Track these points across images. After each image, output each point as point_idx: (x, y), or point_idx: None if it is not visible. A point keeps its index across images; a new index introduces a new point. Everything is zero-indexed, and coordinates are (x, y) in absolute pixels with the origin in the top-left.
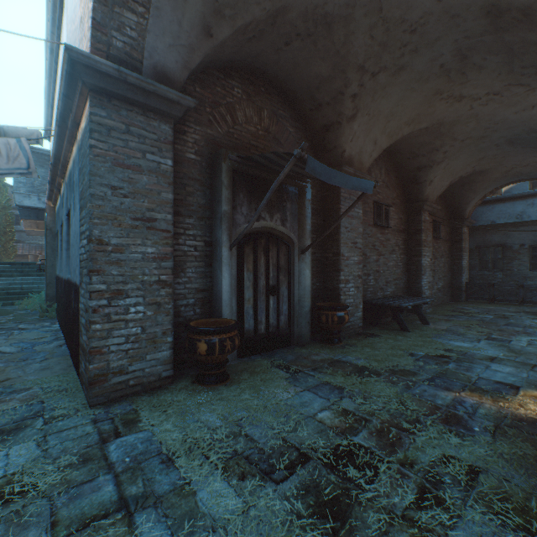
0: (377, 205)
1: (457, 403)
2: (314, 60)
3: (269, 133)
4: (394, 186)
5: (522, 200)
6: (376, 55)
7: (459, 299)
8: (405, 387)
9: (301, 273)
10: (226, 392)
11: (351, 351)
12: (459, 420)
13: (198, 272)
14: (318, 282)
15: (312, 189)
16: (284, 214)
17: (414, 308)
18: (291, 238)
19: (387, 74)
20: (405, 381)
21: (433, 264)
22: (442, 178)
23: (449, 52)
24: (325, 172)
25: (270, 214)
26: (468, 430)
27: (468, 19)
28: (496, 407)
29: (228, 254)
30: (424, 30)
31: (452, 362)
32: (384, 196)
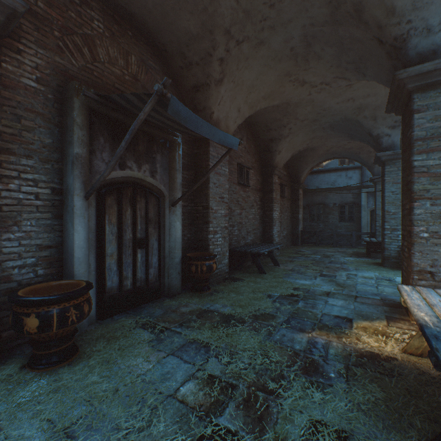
0: (240, 166)
1: (312, 345)
2: (183, 13)
3: (138, 81)
4: (253, 153)
5: (334, 172)
6: (241, 22)
7: (297, 244)
8: (267, 333)
9: (172, 225)
10: (67, 376)
11: (218, 299)
12: (317, 367)
13: (41, 225)
14: (189, 233)
15: (183, 145)
16: (153, 165)
17: (268, 253)
18: (161, 190)
19: (249, 45)
20: (267, 326)
21: (280, 217)
22: (287, 150)
23: (298, 36)
24: (191, 118)
25: (138, 164)
26: (326, 378)
27: (315, 6)
28: (341, 344)
29: (83, 204)
30: (281, 8)
31: (301, 301)
32: (246, 160)
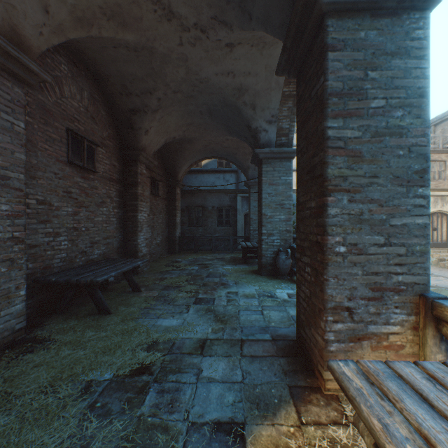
0: (74, 135)
1: None
2: None
3: None
4: (106, 124)
5: (214, 173)
6: None
7: (174, 252)
8: None
9: None
10: None
11: None
12: None
13: None
14: None
15: None
16: None
17: (125, 273)
18: None
19: None
20: None
21: (153, 220)
22: (159, 132)
23: None
24: None
25: None
26: None
27: None
28: None
29: None
30: None
31: (153, 386)
32: (89, 130)
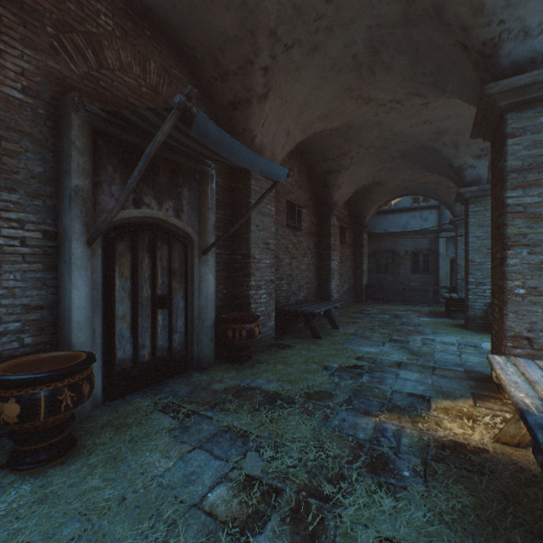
0: (290, 205)
1: (380, 433)
2: (216, 8)
3: (159, 95)
4: (307, 188)
5: (406, 212)
6: (289, 21)
7: (360, 301)
8: (323, 418)
9: (203, 279)
10: (58, 479)
11: (261, 372)
12: (386, 463)
13: (29, 279)
14: (225, 288)
15: (218, 177)
16: (178, 202)
17: (325, 312)
18: (189, 234)
19: (301, 51)
20: (322, 408)
21: (340, 268)
22: (349, 184)
23: (362, 41)
24: (225, 141)
25: (158, 200)
26: (398, 477)
27: (383, 1)
28: (417, 431)
29: (85, 252)
30: (341, 3)
31: (366, 374)
32: (297, 197)
